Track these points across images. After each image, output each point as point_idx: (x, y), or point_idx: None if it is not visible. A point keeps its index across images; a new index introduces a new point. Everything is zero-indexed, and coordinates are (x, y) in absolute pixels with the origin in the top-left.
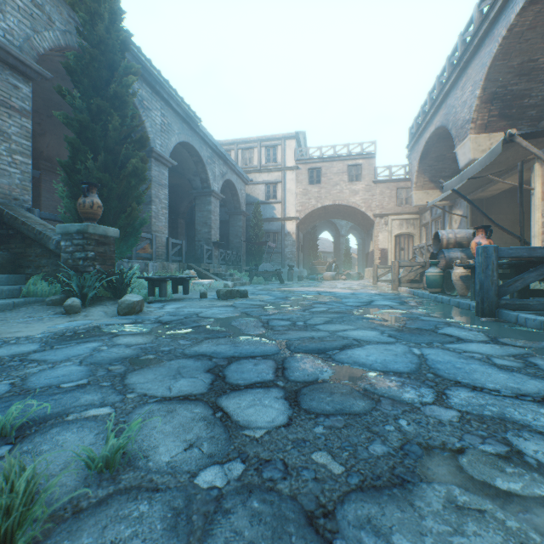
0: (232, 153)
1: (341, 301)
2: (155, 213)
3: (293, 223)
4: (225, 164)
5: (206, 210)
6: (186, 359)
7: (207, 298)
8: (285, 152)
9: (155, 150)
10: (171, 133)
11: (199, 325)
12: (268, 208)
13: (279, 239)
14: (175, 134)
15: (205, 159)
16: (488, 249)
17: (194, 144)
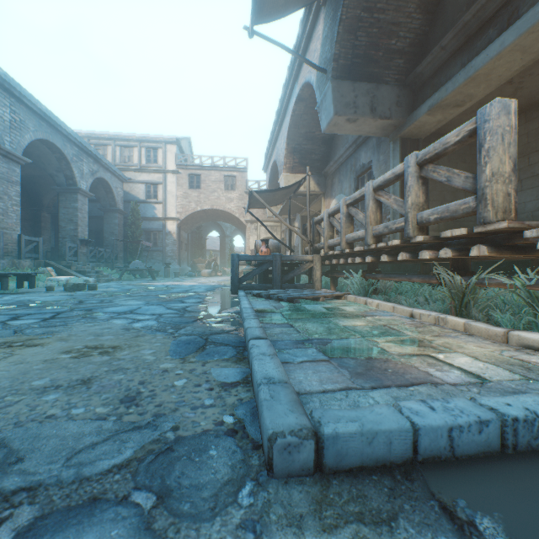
0: (109, 148)
1: (170, 290)
2: (3, 210)
3: (174, 224)
4: (97, 162)
5: (72, 207)
6: (0, 315)
7: (54, 291)
8: (166, 156)
9: (3, 147)
10: (25, 130)
11: (25, 304)
12: (149, 207)
13: (160, 238)
14: (30, 131)
15: (70, 157)
16: (234, 256)
17: (55, 141)
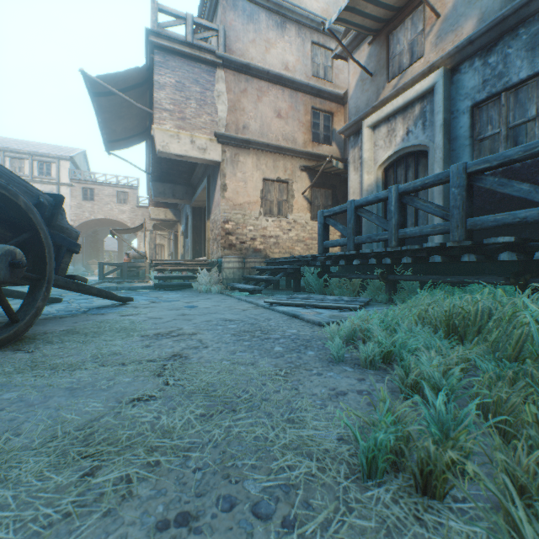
0: None
1: None
2: None
3: None
4: None
5: None
6: None
7: None
8: (60, 170)
9: None
10: None
11: None
12: None
13: None
14: None
15: None
16: (101, 263)
17: None
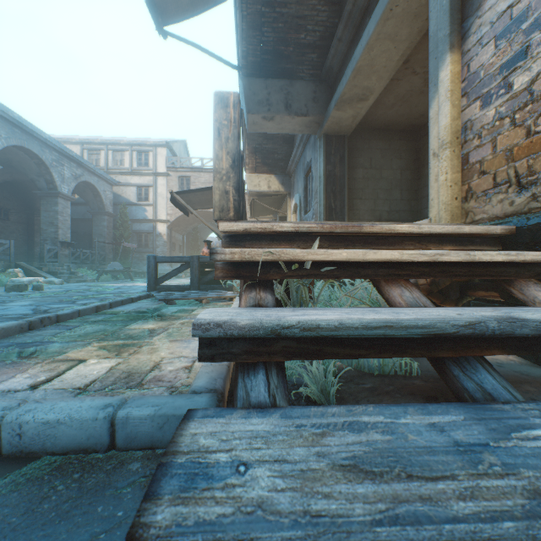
0: (102, 153)
1: (109, 291)
2: None
3: (165, 225)
4: (81, 166)
5: (53, 210)
6: None
7: None
8: (157, 158)
9: None
10: None
11: None
12: (140, 210)
13: (151, 239)
14: (2, 138)
15: (49, 162)
16: (150, 257)
17: (31, 147)
